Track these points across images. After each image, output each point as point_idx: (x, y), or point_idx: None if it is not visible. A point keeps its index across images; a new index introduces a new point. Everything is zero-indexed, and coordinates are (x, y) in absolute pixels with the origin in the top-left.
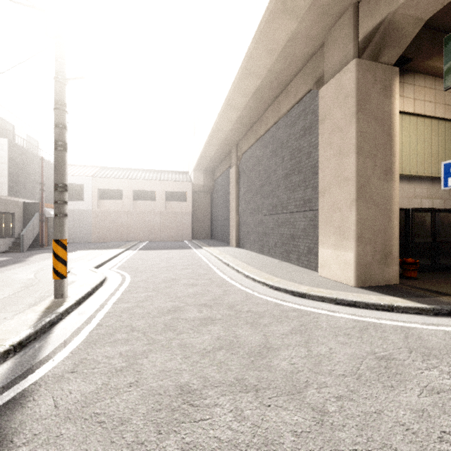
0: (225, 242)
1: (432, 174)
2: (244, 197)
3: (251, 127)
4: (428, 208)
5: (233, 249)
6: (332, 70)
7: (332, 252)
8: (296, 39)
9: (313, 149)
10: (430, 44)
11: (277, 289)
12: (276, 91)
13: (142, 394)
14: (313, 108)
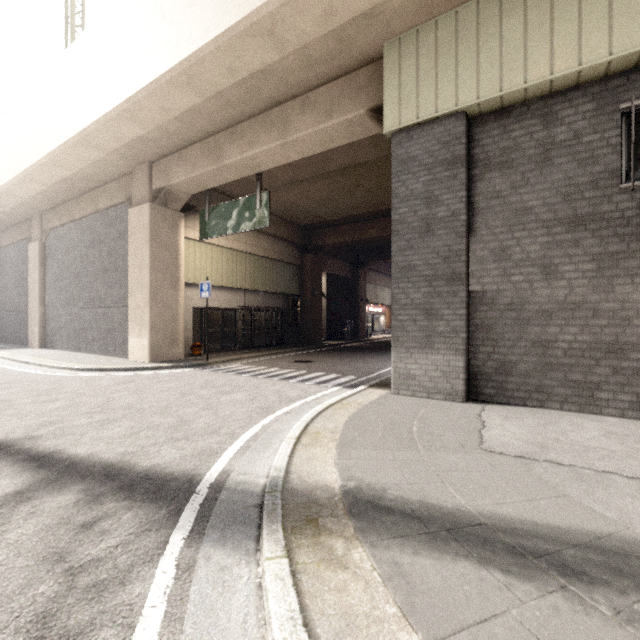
0: (21, 343)
1: (218, 284)
2: (54, 284)
3: (63, 202)
4: (217, 308)
5: (35, 351)
6: (138, 200)
7: (137, 340)
8: (106, 162)
9: (127, 254)
10: (210, 199)
11: (82, 370)
12: (93, 185)
13: None
14: (126, 219)
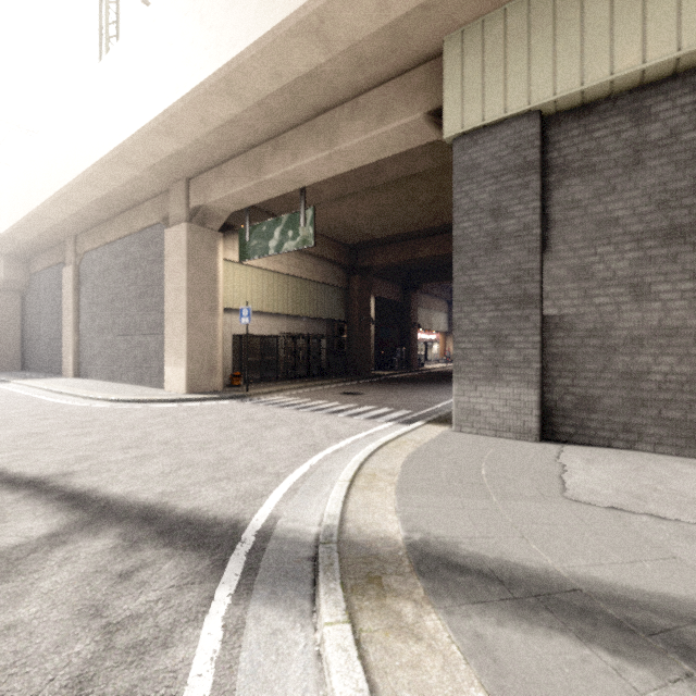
0: (55, 372)
1: (258, 309)
2: (88, 311)
3: (98, 224)
4: (257, 335)
5: (69, 380)
6: (174, 220)
7: (173, 370)
8: (141, 180)
9: (163, 278)
10: (251, 218)
11: (117, 401)
12: (128, 205)
13: (6, 437)
14: (162, 241)
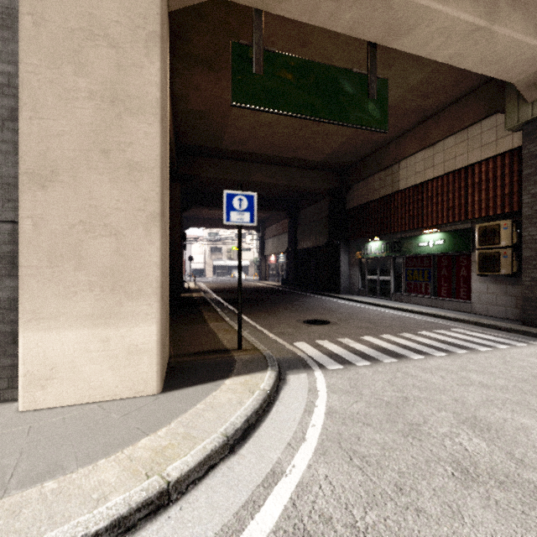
0: None
1: None
2: None
3: None
4: None
5: None
6: None
7: (88, 334)
8: None
9: None
10: None
11: None
12: None
13: None
14: None
